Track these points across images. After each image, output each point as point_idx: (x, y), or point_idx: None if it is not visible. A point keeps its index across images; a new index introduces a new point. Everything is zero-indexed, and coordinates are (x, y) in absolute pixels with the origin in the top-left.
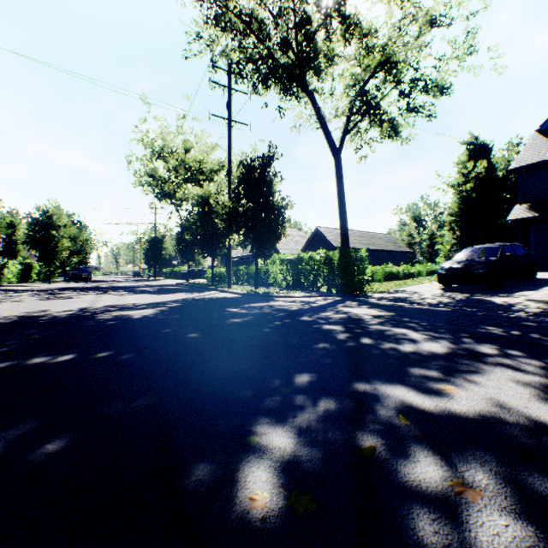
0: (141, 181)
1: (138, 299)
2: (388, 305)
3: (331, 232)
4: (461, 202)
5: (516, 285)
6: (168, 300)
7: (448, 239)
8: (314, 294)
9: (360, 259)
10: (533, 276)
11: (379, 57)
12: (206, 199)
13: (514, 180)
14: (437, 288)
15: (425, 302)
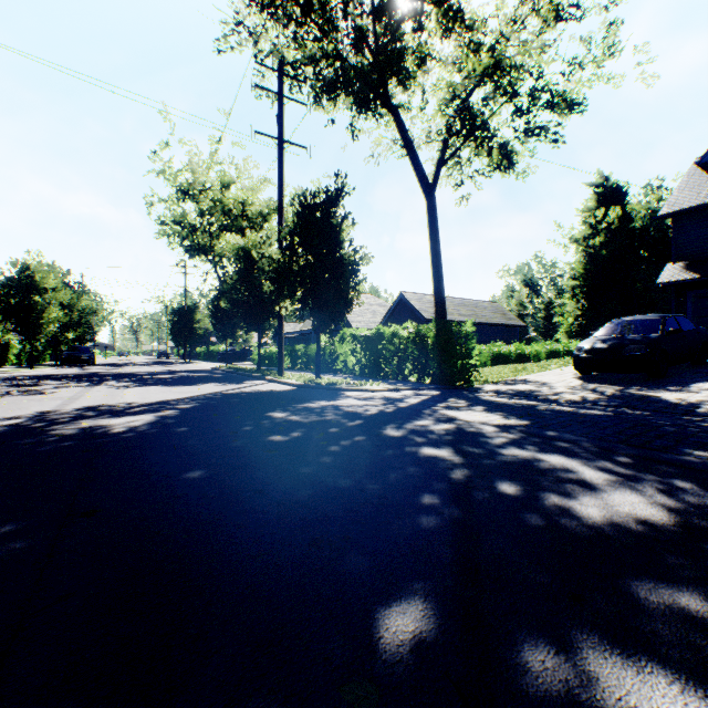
0: (166, 231)
1: (141, 394)
2: (513, 405)
3: (421, 299)
4: (587, 261)
5: (684, 373)
6: (184, 397)
7: (570, 309)
8: (400, 385)
9: (466, 336)
10: (703, 360)
11: (487, 61)
12: (250, 252)
13: (653, 233)
14: (573, 376)
15: (562, 399)
